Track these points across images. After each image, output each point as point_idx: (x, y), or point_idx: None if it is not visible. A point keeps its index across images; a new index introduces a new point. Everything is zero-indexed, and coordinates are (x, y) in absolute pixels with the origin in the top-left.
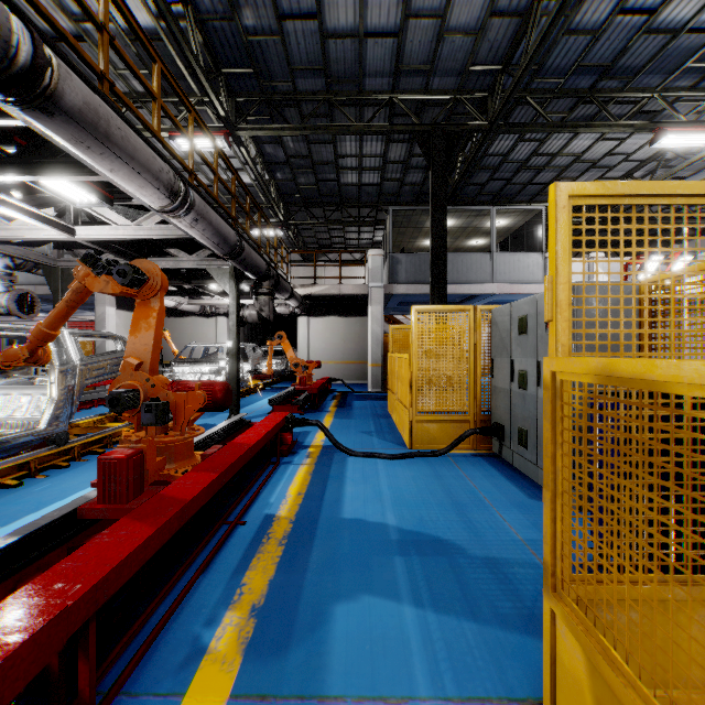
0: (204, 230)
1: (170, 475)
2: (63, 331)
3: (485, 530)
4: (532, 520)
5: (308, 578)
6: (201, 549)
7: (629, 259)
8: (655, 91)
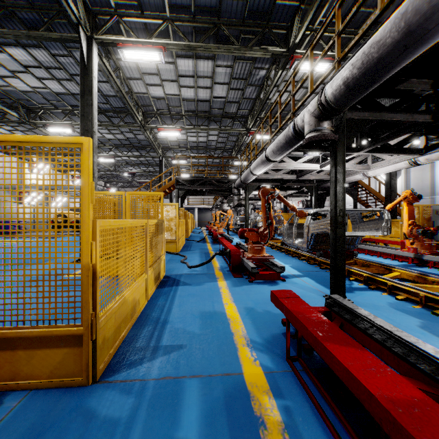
0: None
1: None
2: None
3: None
4: None
5: None
6: None
7: None
8: None
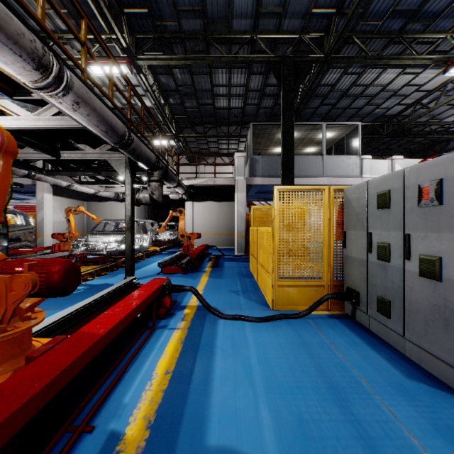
0: (88, 116)
1: None
2: None
3: (382, 440)
4: (428, 418)
5: None
6: None
7: (421, 160)
8: (447, 34)
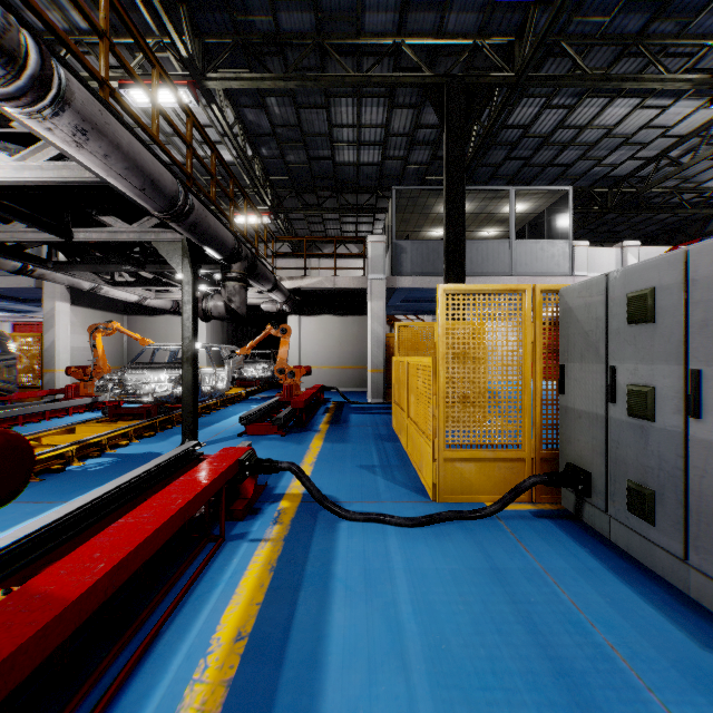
0: (106, 157)
1: None
2: None
3: None
4: None
5: None
6: None
7: (669, 248)
8: None
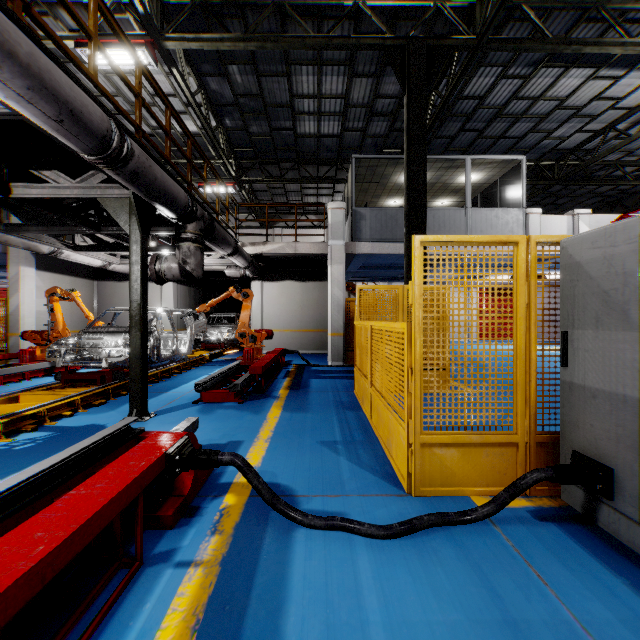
0: None
1: None
2: None
3: None
4: None
5: None
6: None
7: (619, 216)
8: None
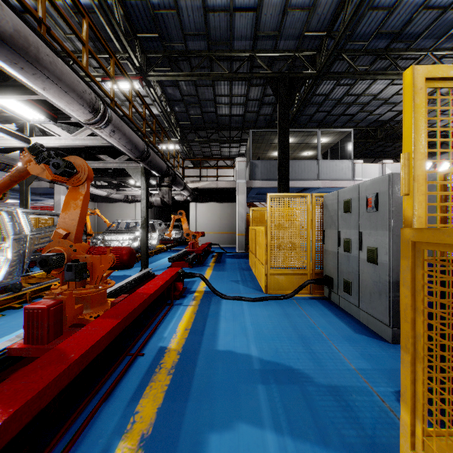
0: (120, 139)
1: (85, 319)
2: (18, 210)
3: (325, 360)
4: (360, 351)
5: (189, 406)
6: (106, 378)
7: None
8: (429, 51)
